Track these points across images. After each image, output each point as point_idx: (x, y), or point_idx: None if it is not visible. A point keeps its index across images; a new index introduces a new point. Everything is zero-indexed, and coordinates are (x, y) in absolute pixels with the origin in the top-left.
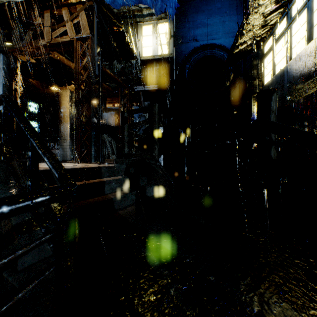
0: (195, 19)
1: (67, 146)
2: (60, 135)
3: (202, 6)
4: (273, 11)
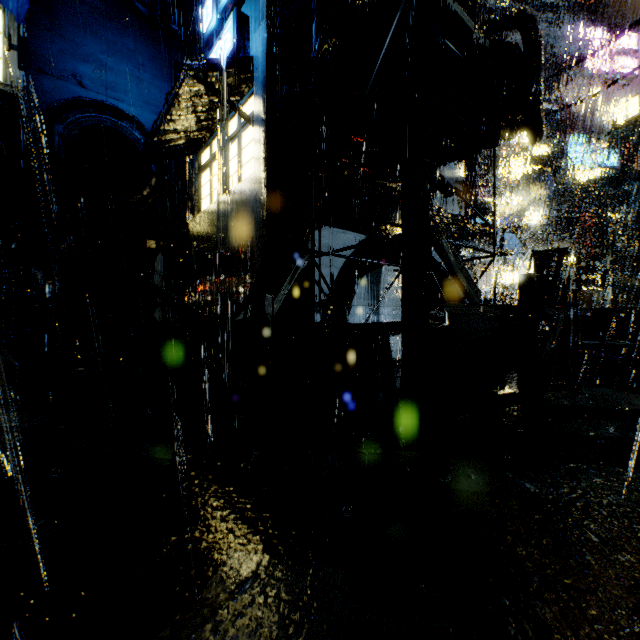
0: (80, 40)
1: None
2: None
3: (96, 25)
4: (204, 119)
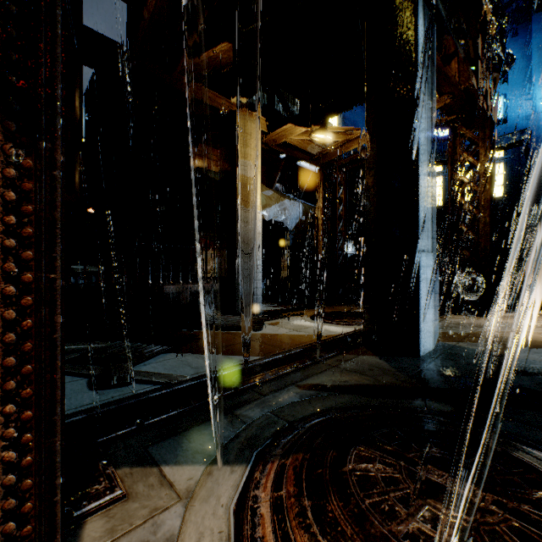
0: None
1: (258, 273)
2: (239, 243)
3: None
4: None
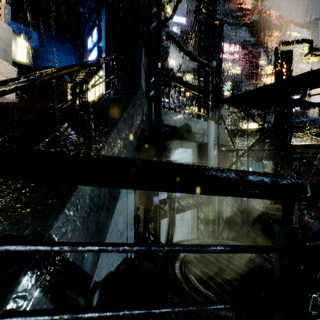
0: (48, 47)
1: None
2: None
3: (53, 42)
4: (88, 75)
